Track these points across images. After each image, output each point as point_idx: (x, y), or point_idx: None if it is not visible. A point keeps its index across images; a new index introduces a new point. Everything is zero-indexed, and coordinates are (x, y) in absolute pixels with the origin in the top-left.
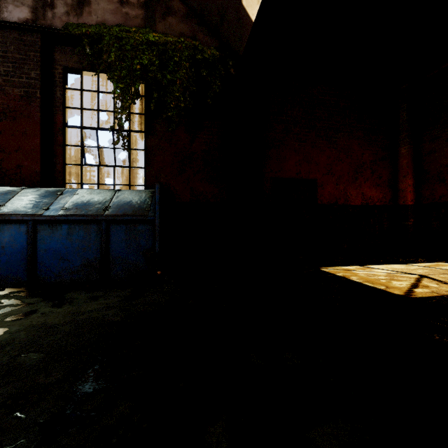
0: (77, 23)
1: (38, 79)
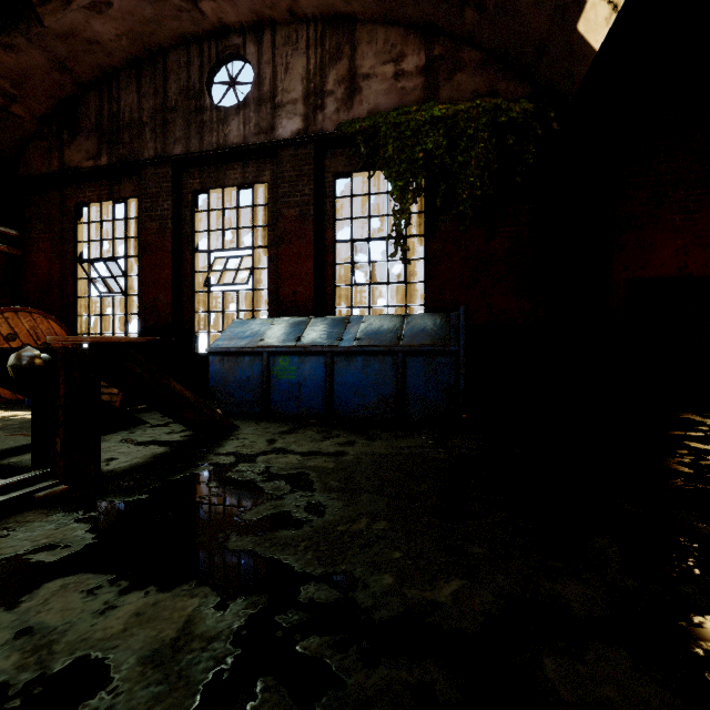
0: (350, 120)
1: (312, 194)
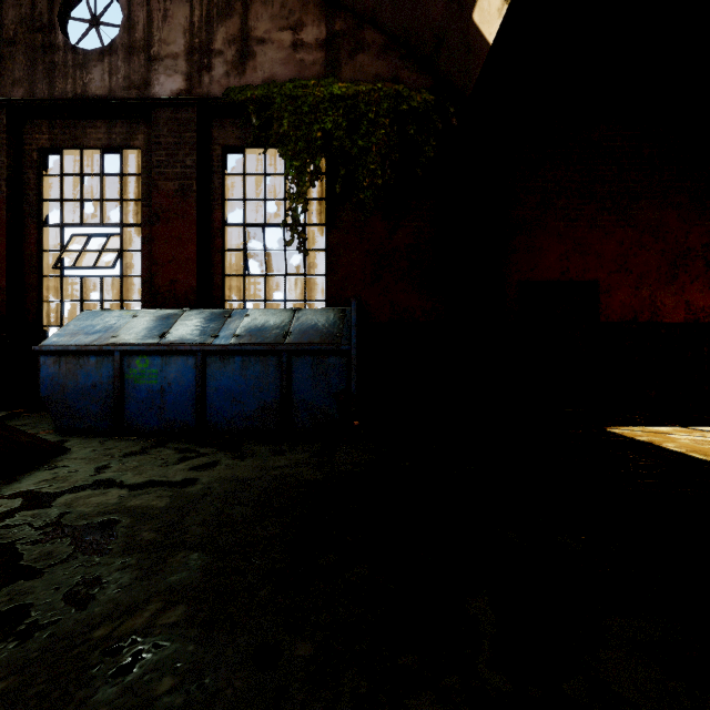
0: (240, 86)
1: (195, 167)
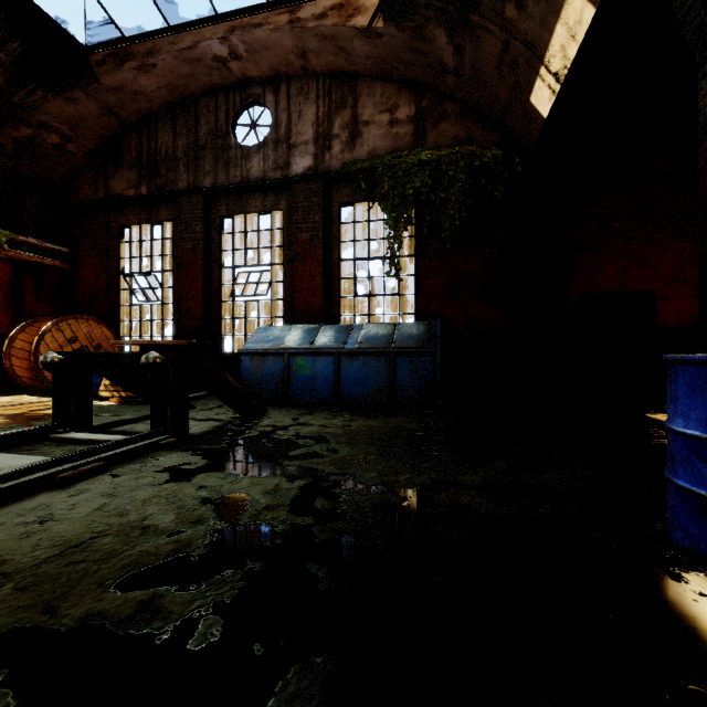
0: (353, 161)
1: (321, 221)
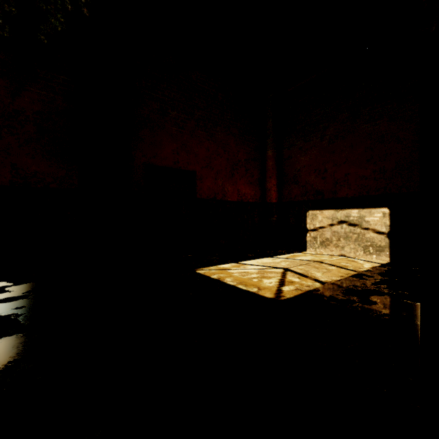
0: None
1: None
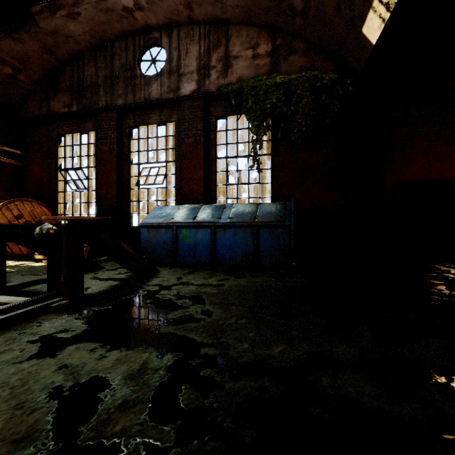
0: (225, 84)
1: (202, 129)
